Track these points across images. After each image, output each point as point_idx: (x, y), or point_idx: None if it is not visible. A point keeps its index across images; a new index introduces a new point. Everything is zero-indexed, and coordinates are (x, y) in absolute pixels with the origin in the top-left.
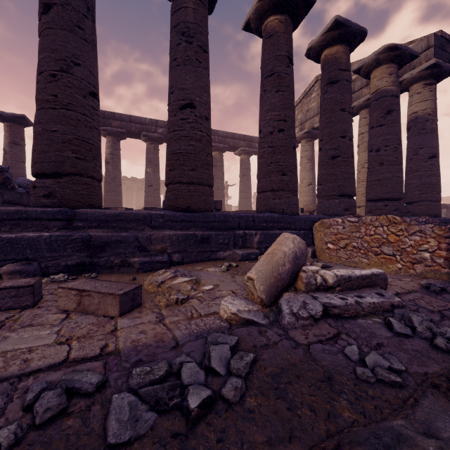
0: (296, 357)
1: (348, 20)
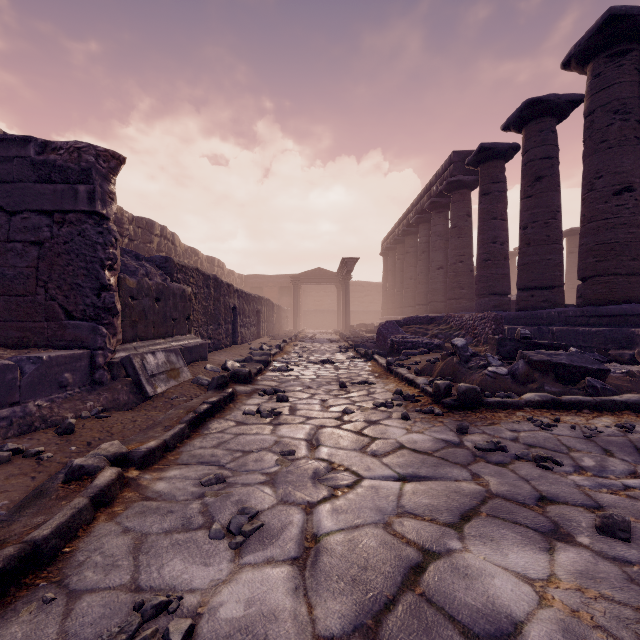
0: (364, 338)
1: (508, 118)
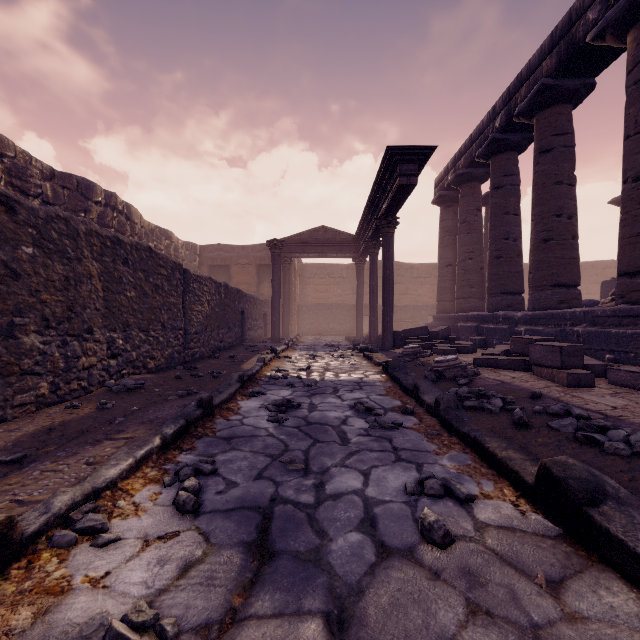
0: None
1: None
